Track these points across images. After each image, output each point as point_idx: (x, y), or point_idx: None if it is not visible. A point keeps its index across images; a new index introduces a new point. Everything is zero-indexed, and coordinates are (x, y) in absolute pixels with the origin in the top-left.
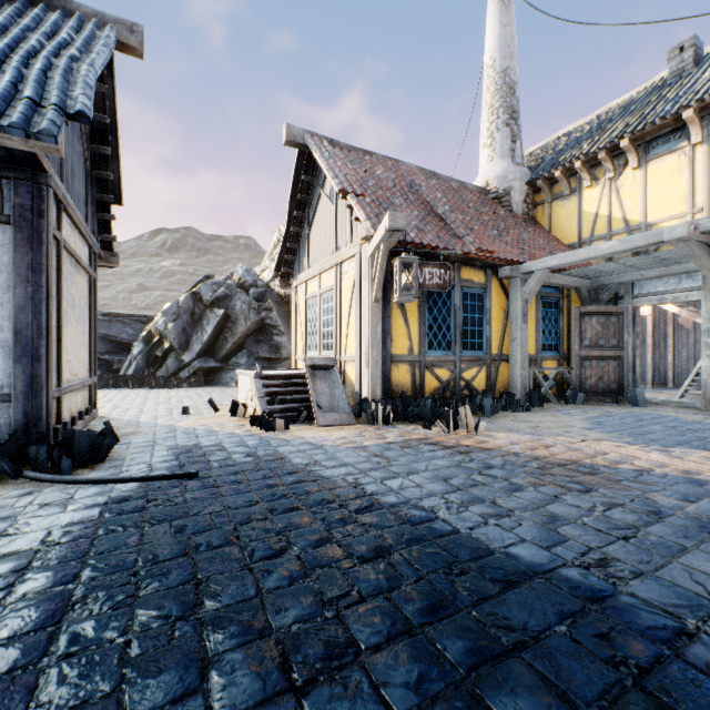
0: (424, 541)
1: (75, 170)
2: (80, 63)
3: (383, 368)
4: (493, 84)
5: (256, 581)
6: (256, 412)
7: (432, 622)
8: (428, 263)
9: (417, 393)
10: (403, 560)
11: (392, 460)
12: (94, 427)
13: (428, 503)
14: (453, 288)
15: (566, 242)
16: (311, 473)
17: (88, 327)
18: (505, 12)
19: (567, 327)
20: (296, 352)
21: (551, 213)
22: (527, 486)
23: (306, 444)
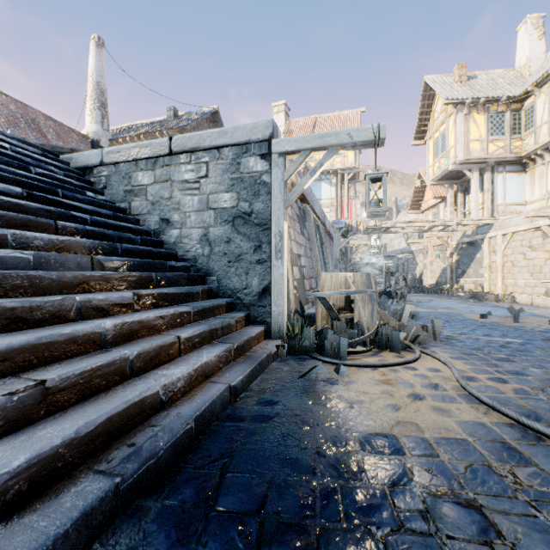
0: None
1: None
2: None
3: None
4: (93, 86)
5: None
6: None
7: None
8: None
9: None
10: None
11: None
12: None
13: None
14: None
15: None
16: None
17: None
18: (99, 54)
19: None
20: None
21: None
22: None
23: None
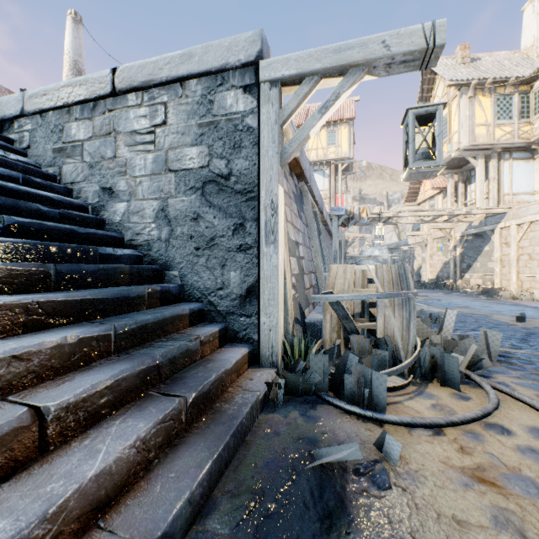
0: None
1: None
2: None
3: None
4: (69, 65)
5: None
6: None
7: None
8: None
9: None
10: None
11: None
12: None
13: None
14: None
15: None
16: None
17: None
18: (76, 31)
19: None
20: None
21: None
22: None
23: None
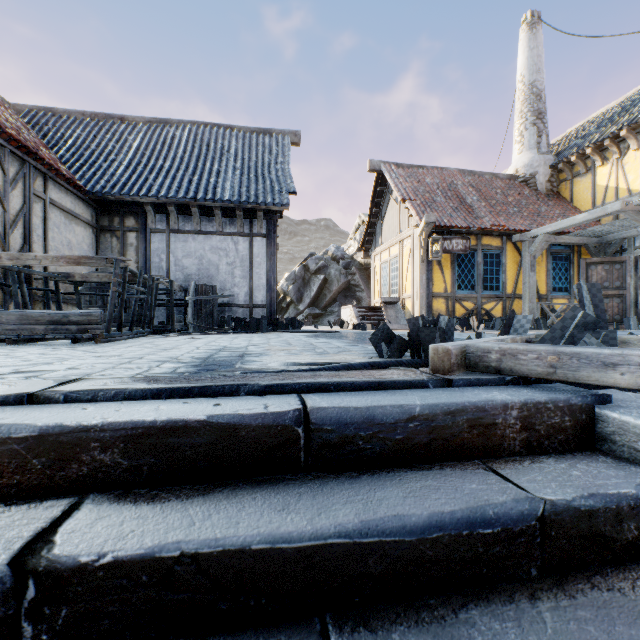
0: None
1: None
2: (284, 164)
3: (427, 300)
4: (522, 95)
5: None
6: (355, 323)
7: None
8: (455, 237)
9: (450, 316)
10: None
11: None
12: None
13: None
14: (476, 251)
15: (583, 209)
16: None
17: None
18: (532, 38)
19: (577, 275)
20: (374, 298)
21: (572, 188)
22: None
23: None
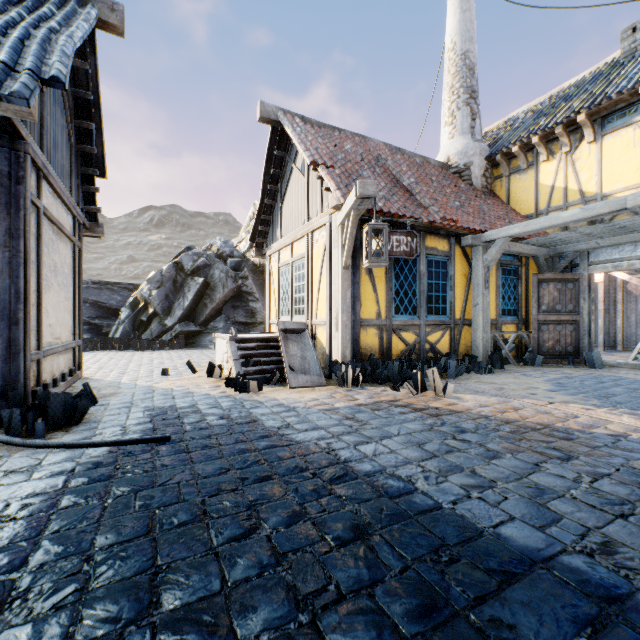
0: (405, 519)
1: (58, 142)
2: (59, 35)
3: (352, 332)
4: (453, 66)
5: (222, 570)
6: (231, 373)
7: (425, 632)
8: (396, 231)
9: (385, 355)
10: (384, 543)
11: (363, 424)
12: (77, 388)
13: (405, 471)
14: (418, 256)
15: (523, 213)
16: (283, 437)
17: (72, 293)
18: None
19: (525, 293)
20: (270, 316)
21: (509, 186)
22: (504, 452)
23: (279, 406)
